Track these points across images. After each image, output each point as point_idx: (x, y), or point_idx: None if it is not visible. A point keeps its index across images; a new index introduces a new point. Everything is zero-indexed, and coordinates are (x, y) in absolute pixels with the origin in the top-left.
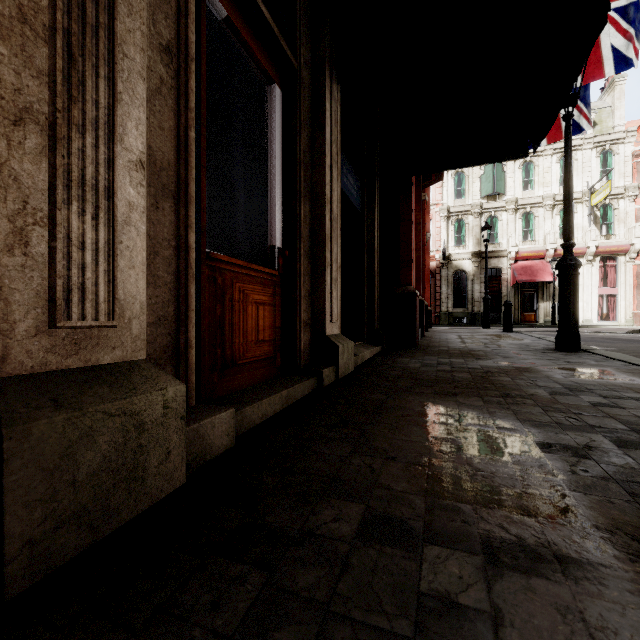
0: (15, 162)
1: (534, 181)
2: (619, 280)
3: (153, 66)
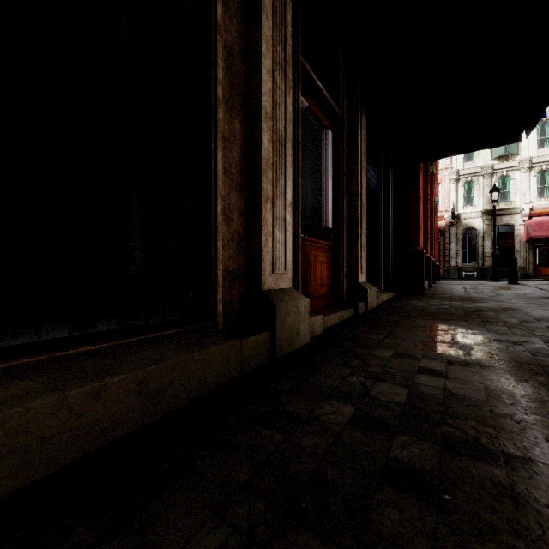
0: (266, 215)
1: None
2: None
3: None
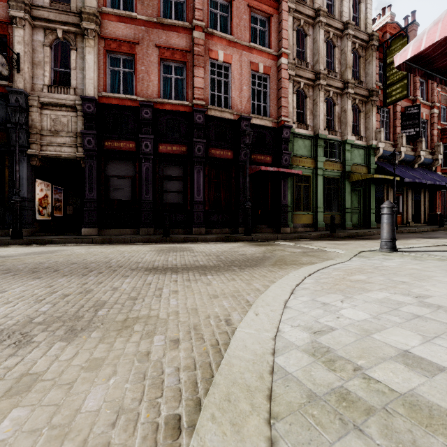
0: None
1: None
2: None
3: None
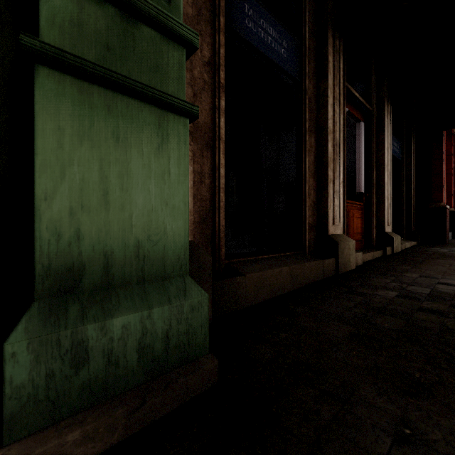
0: (330, 190)
1: None
2: None
3: None
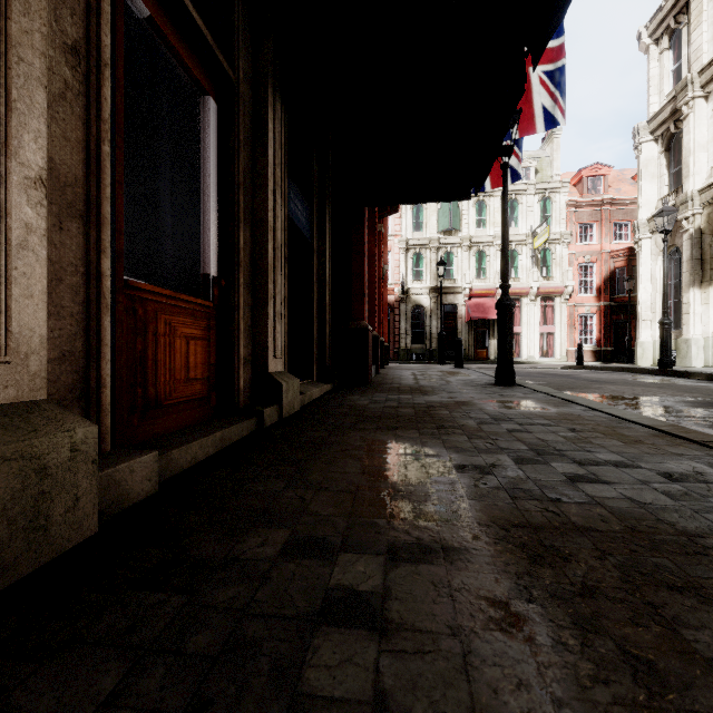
0: None
1: (486, 220)
2: (556, 319)
3: (56, 67)
